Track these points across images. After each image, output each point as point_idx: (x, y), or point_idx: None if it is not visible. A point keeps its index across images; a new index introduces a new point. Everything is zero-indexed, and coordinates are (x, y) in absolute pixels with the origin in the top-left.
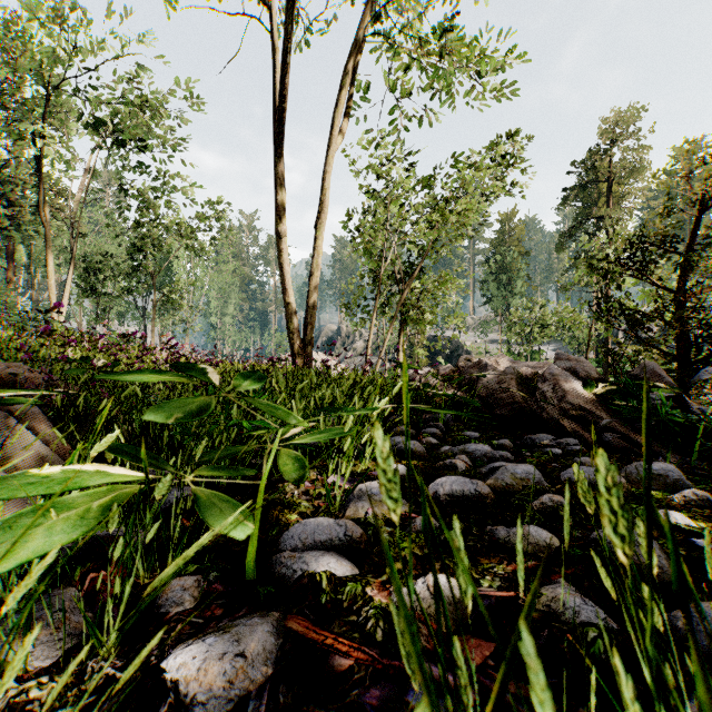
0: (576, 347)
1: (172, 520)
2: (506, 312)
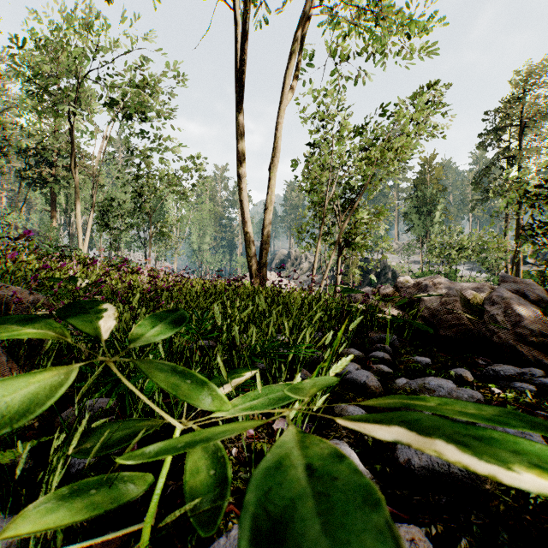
0: (488, 267)
1: (31, 546)
2: (426, 238)
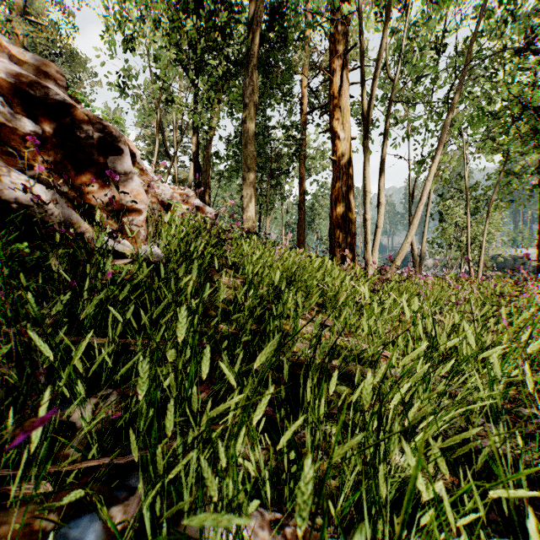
0: None
1: None
2: None
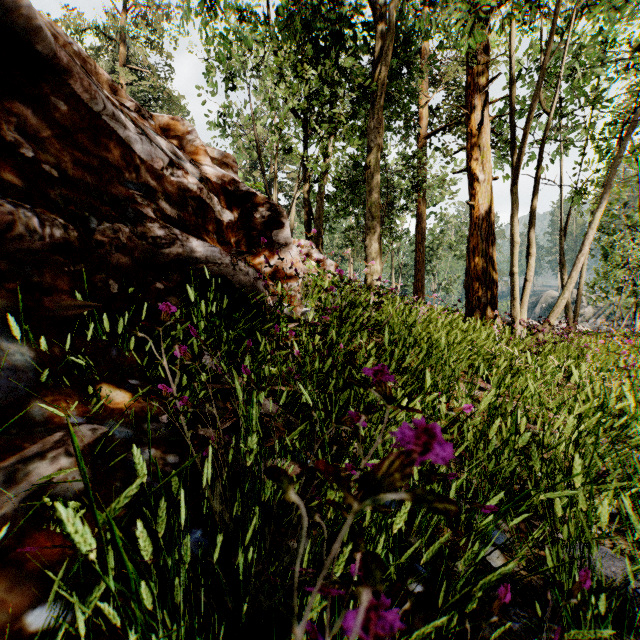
0: None
1: None
2: None
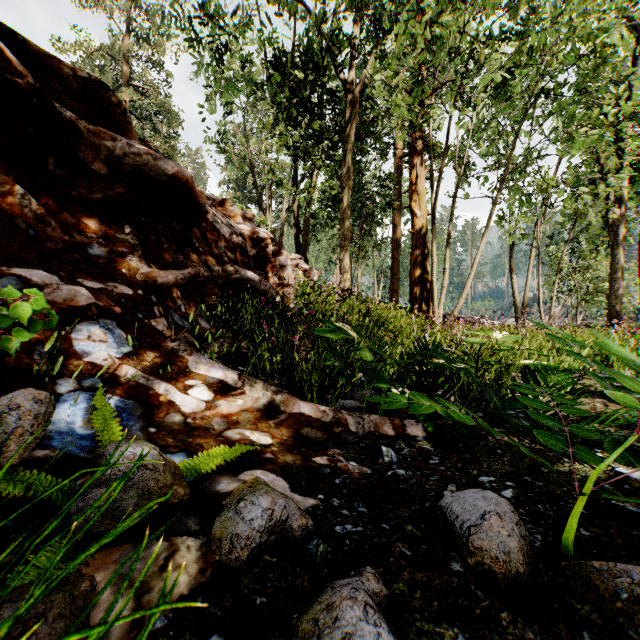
0: None
1: None
2: None
